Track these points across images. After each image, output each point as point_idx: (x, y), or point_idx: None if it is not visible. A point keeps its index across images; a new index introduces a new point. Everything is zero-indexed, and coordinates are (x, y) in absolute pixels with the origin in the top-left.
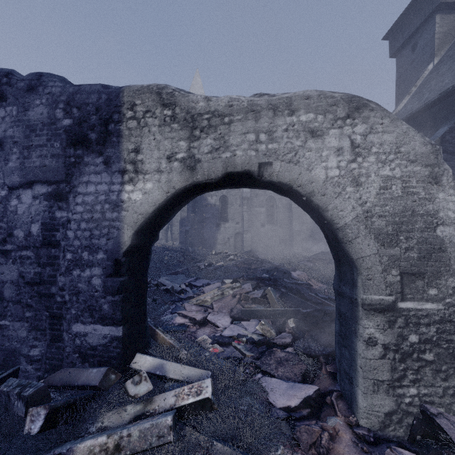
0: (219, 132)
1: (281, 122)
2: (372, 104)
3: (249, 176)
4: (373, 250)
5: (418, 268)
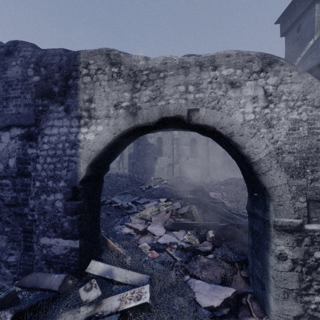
0: (155, 85)
1: (206, 76)
2: (281, 60)
3: (180, 120)
4: (283, 181)
5: None
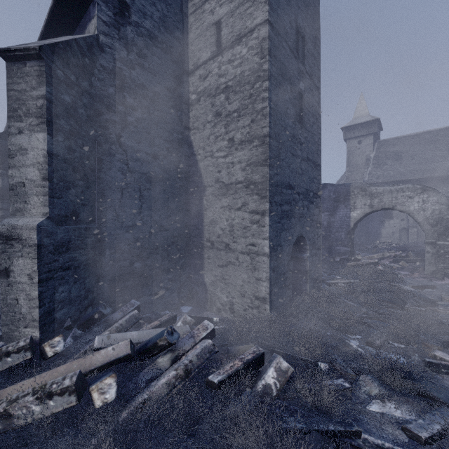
0: (380, 198)
1: (399, 195)
2: (430, 189)
3: (390, 208)
4: (428, 228)
5: (443, 233)
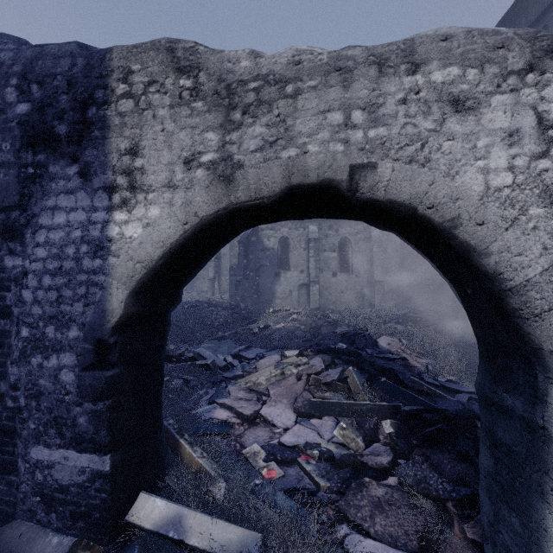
0: (276, 112)
1: (393, 87)
2: None
3: (330, 194)
4: None
5: None
